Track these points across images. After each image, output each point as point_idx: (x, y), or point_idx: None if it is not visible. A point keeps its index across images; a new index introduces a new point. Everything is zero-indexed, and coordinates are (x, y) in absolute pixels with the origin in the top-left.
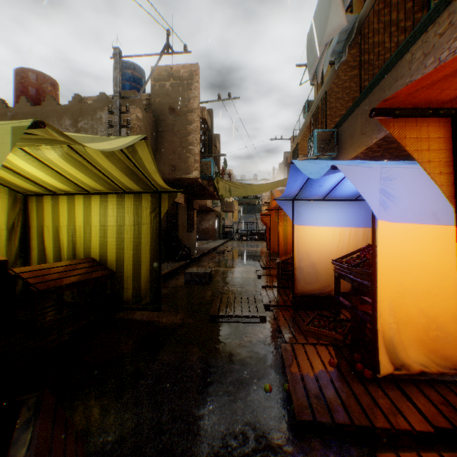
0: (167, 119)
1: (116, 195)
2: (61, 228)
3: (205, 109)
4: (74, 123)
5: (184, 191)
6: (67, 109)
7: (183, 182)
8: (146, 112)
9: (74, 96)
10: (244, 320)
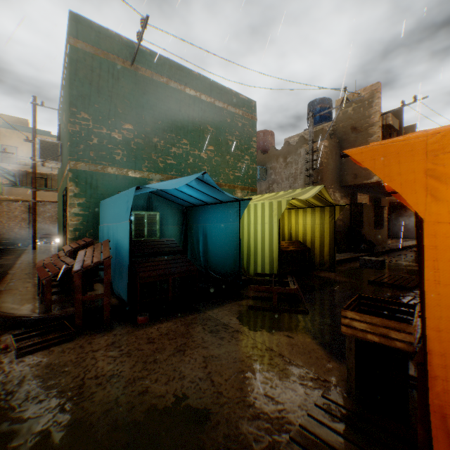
0: (349, 137)
1: (311, 208)
2: (284, 226)
3: (388, 115)
4: (284, 159)
5: (369, 191)
6: (280, 152)
7: (365, 185)
8: (331, 138)
9: (284, 143)
10: (393, 287)
